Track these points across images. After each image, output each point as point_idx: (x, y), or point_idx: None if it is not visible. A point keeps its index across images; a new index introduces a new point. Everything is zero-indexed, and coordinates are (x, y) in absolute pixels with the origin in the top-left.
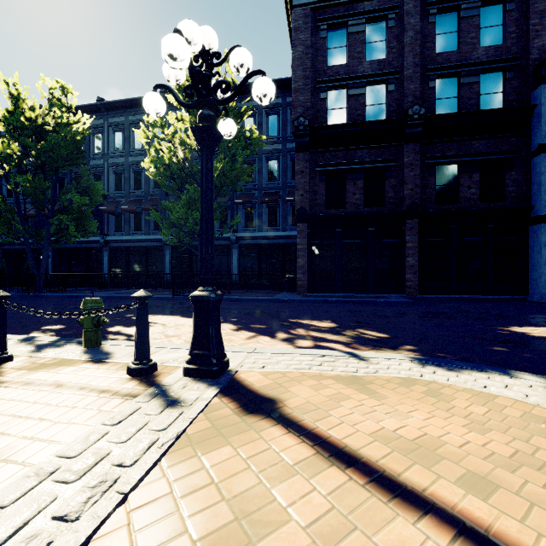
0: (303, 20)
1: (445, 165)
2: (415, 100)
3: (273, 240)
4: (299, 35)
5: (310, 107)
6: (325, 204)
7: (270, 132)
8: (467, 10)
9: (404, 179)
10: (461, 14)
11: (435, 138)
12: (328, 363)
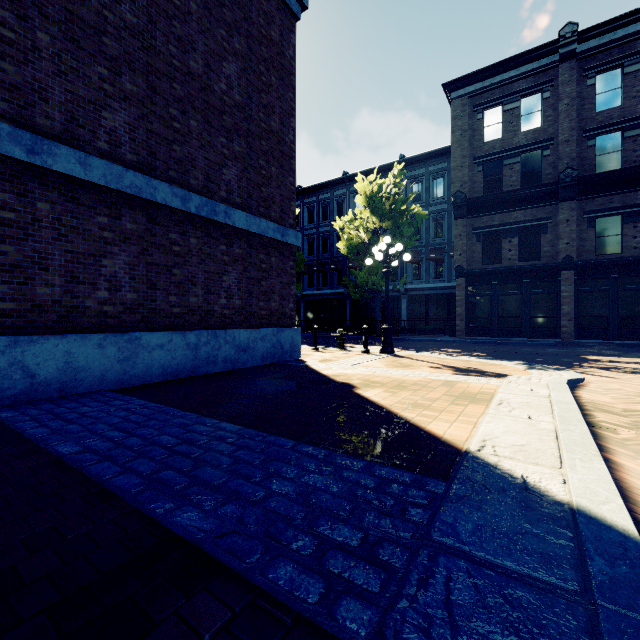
0: (460, 109)
1: (607, 217)
2: (571, 161)
3: (438, 290)
4: (457, 122)
5: (467, 180)
6: (482, 260)
7: (435, 194)
8: (631, 66)
9: (559, 235)
10: (624, 71)
11: (595, 193)
12: (435, 355)
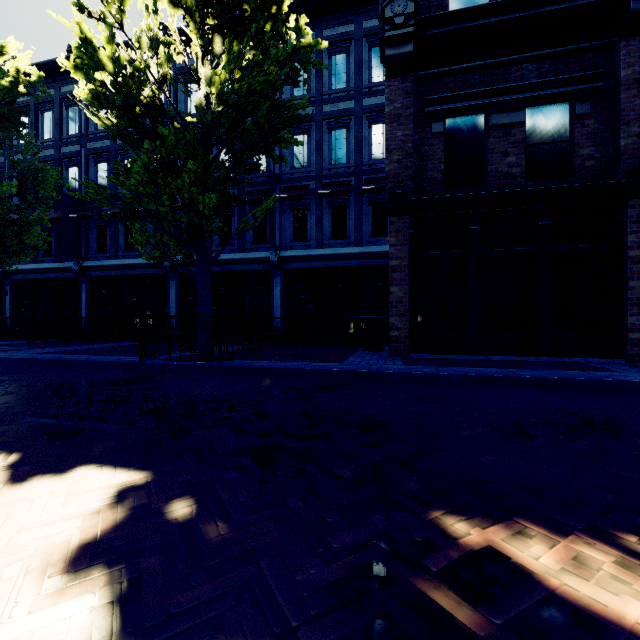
0: None
1: None
2: None
3: (340, 261)
4: None
5: None
6: (444, 179)
7: (334, 83)
8: None
9: (622, 114)
10: None
11: None
12: None
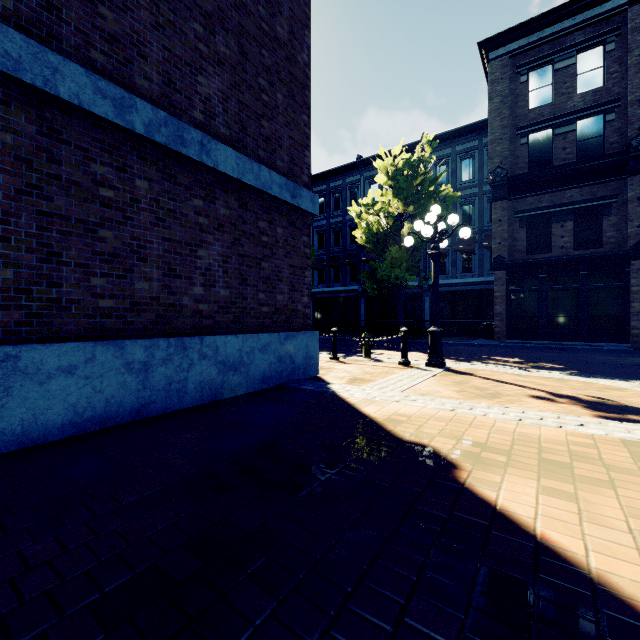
0: (500, 72)
1: None
2: None
3: (467, 286)
4: (495, 87)
5: (508, 155)
6: (526, 250)
7: (464, 177)
8: None
9: (628, 216)
10: None
11: None
12: (503, 369)
